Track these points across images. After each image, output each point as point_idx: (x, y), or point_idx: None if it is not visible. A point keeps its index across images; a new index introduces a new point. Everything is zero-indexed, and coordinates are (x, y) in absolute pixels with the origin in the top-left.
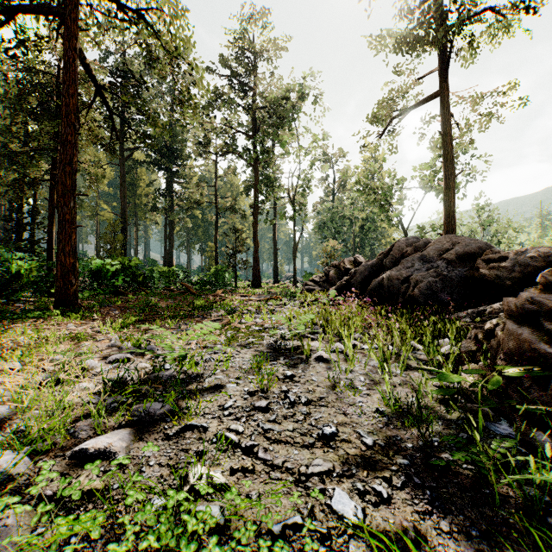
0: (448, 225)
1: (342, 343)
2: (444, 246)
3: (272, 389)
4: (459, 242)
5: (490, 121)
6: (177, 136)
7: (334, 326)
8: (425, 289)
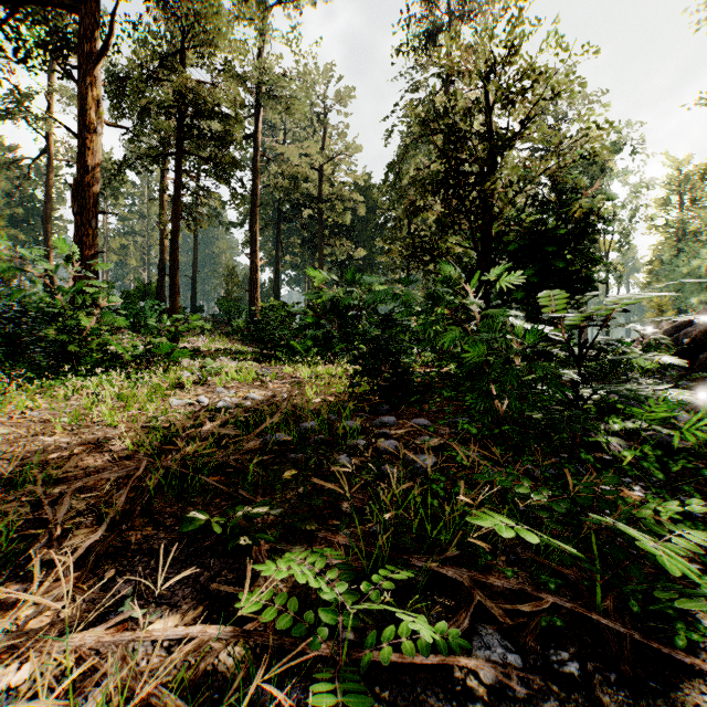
0: None
1: None
2: None
3: None
4: None
5: None
6: None
7: None
8: None
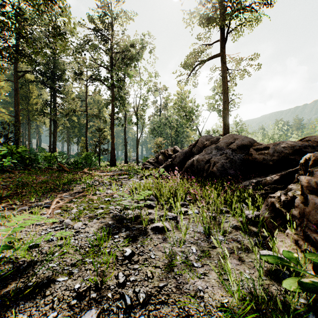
0: (224, 130)
1: (172, 209)
2: (229, 140)
3: (107, 280)
4: (237, 138)
5: (244, 74)
6: (58, 66)
7: (165, 195)
8: (220, 167)
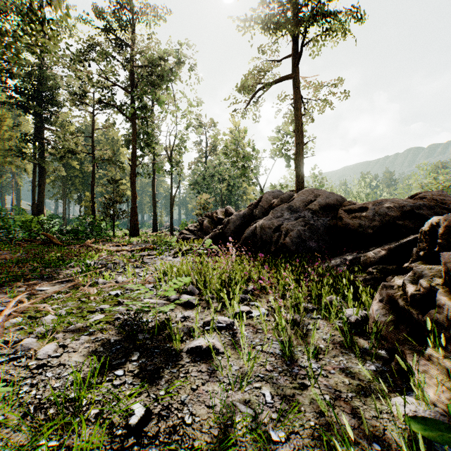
0: (298, 184)
1: (224, 309)
2: (308, 197)
3: None
4: (319, 195)
5: (324, 107)
6: (47, 81)
7: (212, 284)
8: (295, 237)
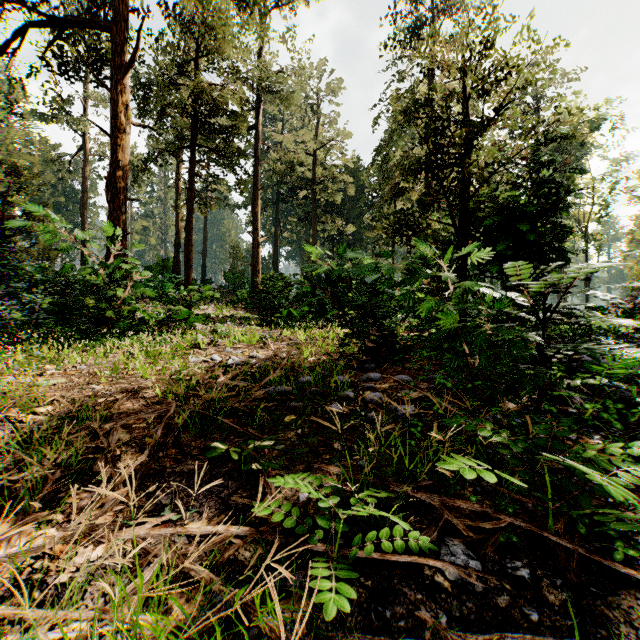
0: None
1: None
2: None
3: None
4: None
5: None
6: None
7: None
8: None
